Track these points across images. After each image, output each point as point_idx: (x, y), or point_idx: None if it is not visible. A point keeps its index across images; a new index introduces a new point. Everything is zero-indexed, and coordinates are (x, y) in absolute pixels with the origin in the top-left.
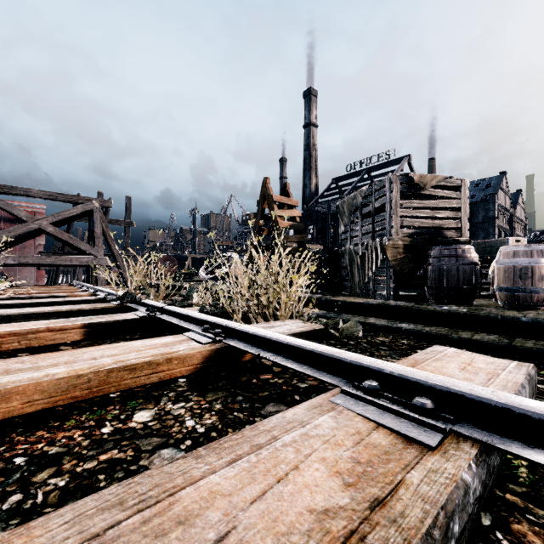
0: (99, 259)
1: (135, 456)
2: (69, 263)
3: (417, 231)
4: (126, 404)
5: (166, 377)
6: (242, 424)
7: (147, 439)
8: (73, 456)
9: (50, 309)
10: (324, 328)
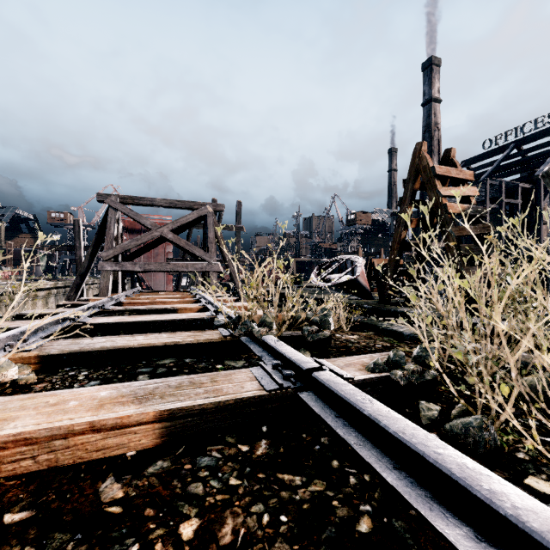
0: (211, 265)
1: None
2: (185, 270)
3: None
4: None
5: None
6: None
7: None
8: None
9: (141, 342)
10: None
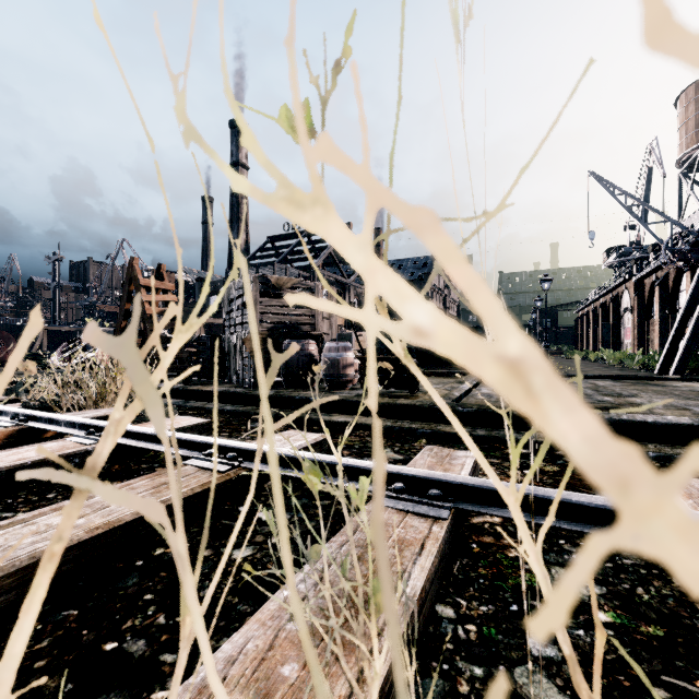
0: None
1: None
2: None
3: (276, 326)
4: None
5: None
6: None
7: None
8: None
9: None
10: None
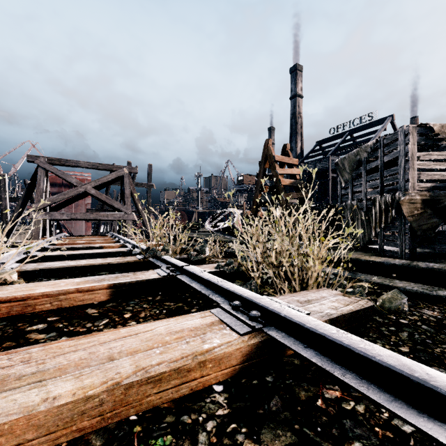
0: (127, 215)
1: None
2: (106, 219)
3: (437, 185)
4: (149, 445)
5: (198, 387)
6: None
7: None
8: None
9: (85, 263)
10: (373, 305)
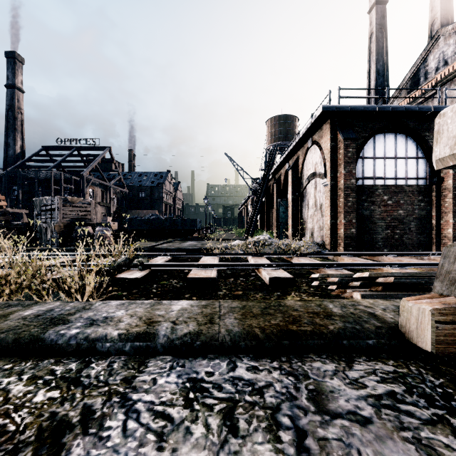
0: None
1: None
2: None
3: (71, 220)
4: None
5: None
6: None
7: None
8: None
9: None
10: None
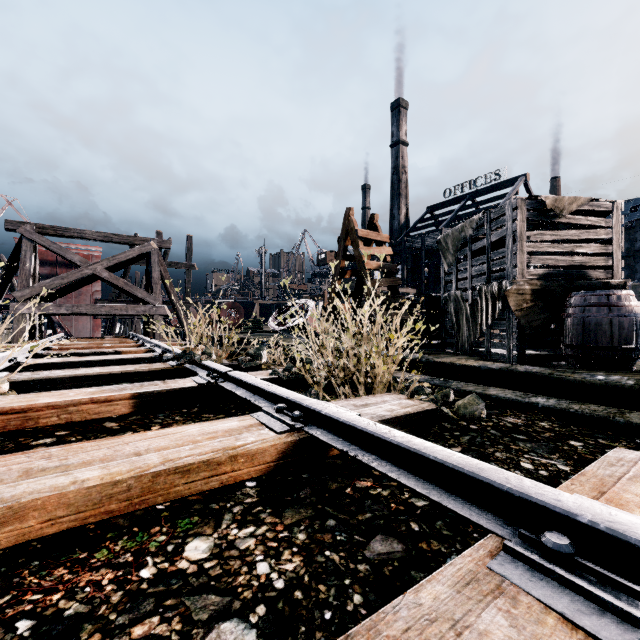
0: (156, 308)
1: (183, 634)
2: (124, 313)
3: (550, 272)
4: (176, 523)
5: (229, 481)
6: (339, 576)
7: (201, 598)
8: (96, 625)
9: (99, 371)
10: (436, 408)
